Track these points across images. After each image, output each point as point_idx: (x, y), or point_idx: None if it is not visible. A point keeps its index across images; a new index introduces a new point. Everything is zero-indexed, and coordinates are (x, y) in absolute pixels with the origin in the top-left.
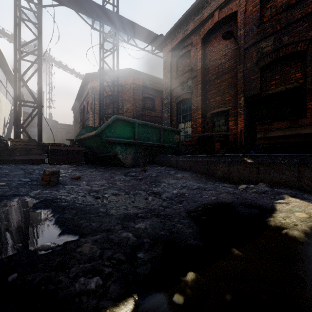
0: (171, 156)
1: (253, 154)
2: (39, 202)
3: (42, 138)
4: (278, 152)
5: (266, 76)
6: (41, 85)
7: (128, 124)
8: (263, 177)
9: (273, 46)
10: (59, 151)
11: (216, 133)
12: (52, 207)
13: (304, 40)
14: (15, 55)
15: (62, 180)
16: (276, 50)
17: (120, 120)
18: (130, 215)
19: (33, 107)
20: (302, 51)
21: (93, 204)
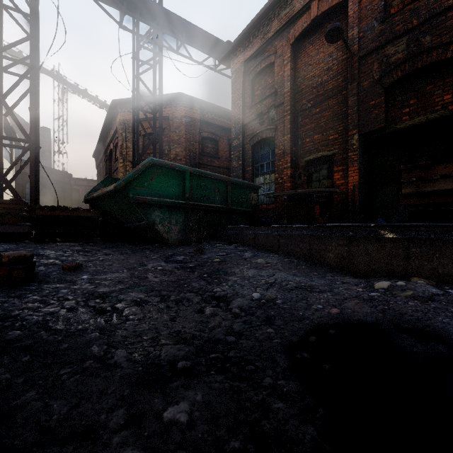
0: (246, 227)
1: (396, 224)
2: None
3: (47, 200)
4: (443, 220)
5: (395, 100)
6: (37, 114)
7: (173, 173)
8: (417, 266)
9: (407, 51)
10: (54, 218)
11: (318, 189)
12: None
13: None
14: None
15: (42, 273)
16: (412, 58)
17: (160, 166)
18: (158, 366)
19: (23, 148)
20: None
21: (87, 328)
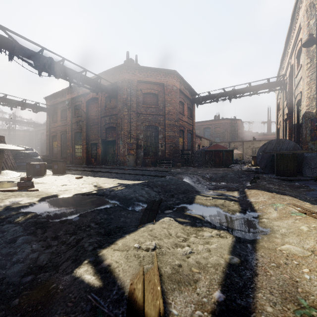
0: None
1: None
2: None
3: None
4: None
5: None
6: None
7: None
8: None
9: None
10: None
11: None
12: None
13: None
14: None
15: None
16: None
17: None
18: None
19: None
20: None
21: None
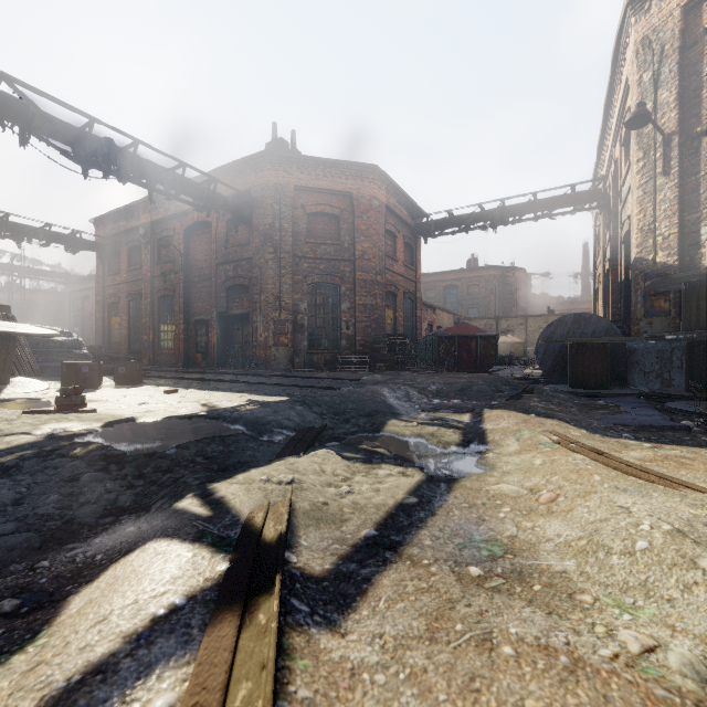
0: None
1: None
2: None
3: None
4: None
5: None
6: None
7: None
8: None
9: None
10: None
11: None
12: None
13: None
14: None
15: None
16: None
17: None
18: None
19: None
20: None
21: None
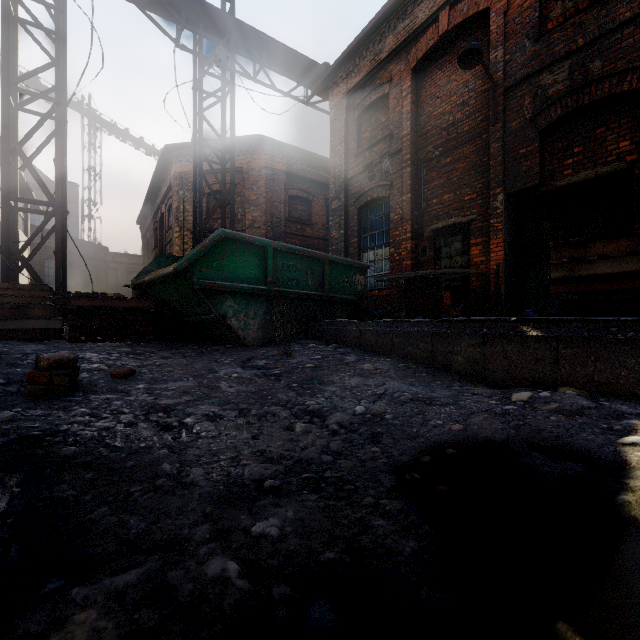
0: (349, 322)
1: (543, 318)
2: (1, 447)
3: (74, 283)
4: (602, 314)
5: (554, 148)
6: (65, 167)
7: (251, 249)
8: (568, 373)
9: (569, 81)
10: (93, 310)
11: (447, 270)
12: (32, 461)
13: (639, 68)
14: (5, 98)
15: (87, 380)
16: (576, 91)
17: (233, 241)
18: (242, 485)
19: (46, 213)
20: (633, 92)
21: (152, 445)
